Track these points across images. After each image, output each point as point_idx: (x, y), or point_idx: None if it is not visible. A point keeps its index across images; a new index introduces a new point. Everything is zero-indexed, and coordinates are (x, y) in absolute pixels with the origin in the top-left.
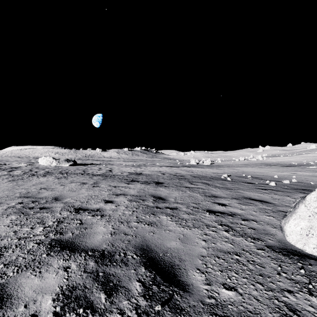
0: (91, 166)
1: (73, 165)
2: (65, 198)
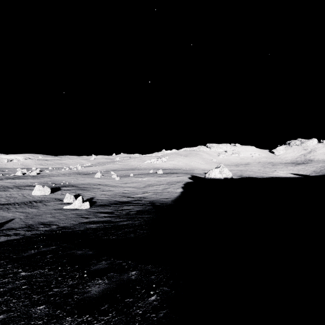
0: None
1: None
2: None
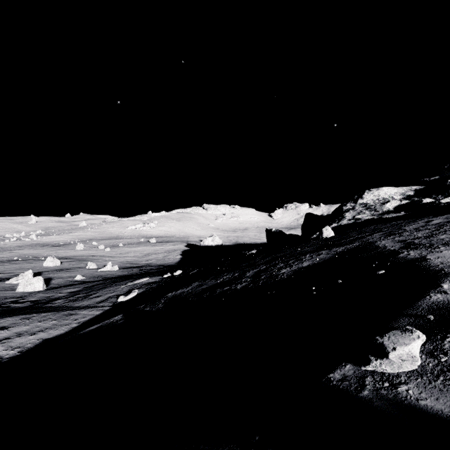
0: None
1: None
2: None
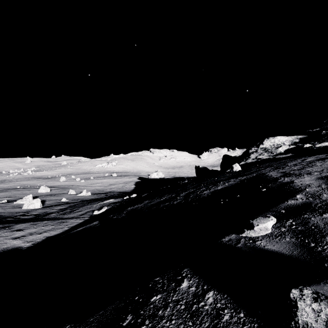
0: None
1: None
2: None
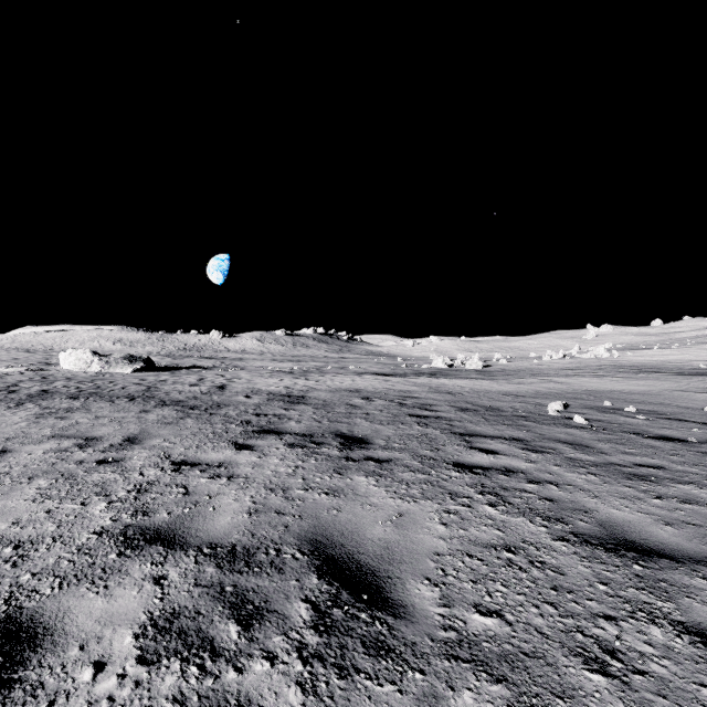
0: (187, 373)
1: (144, 369)
2: None
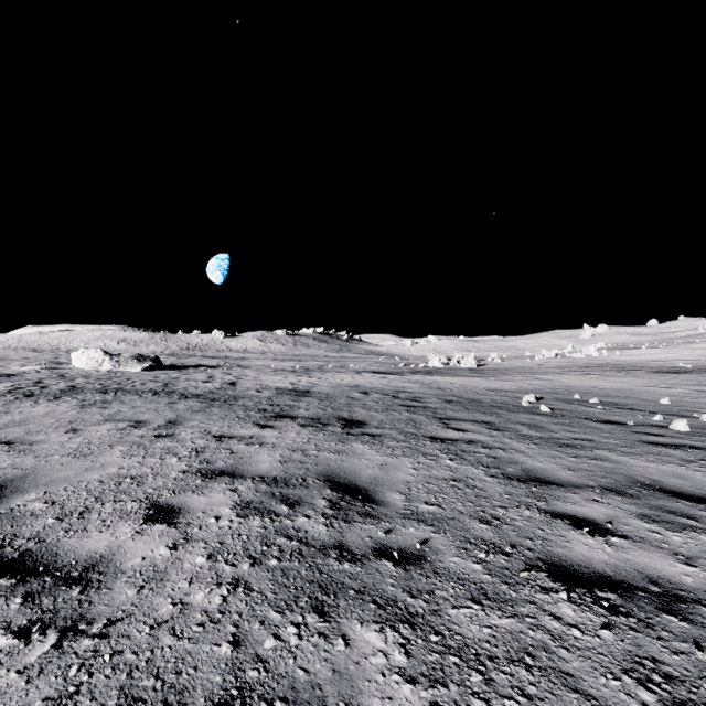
0: (194, 372)
1: (153, 368)
2: (25, 489)
